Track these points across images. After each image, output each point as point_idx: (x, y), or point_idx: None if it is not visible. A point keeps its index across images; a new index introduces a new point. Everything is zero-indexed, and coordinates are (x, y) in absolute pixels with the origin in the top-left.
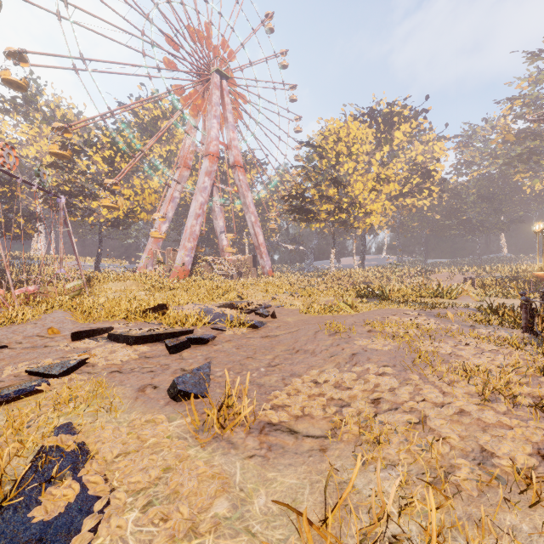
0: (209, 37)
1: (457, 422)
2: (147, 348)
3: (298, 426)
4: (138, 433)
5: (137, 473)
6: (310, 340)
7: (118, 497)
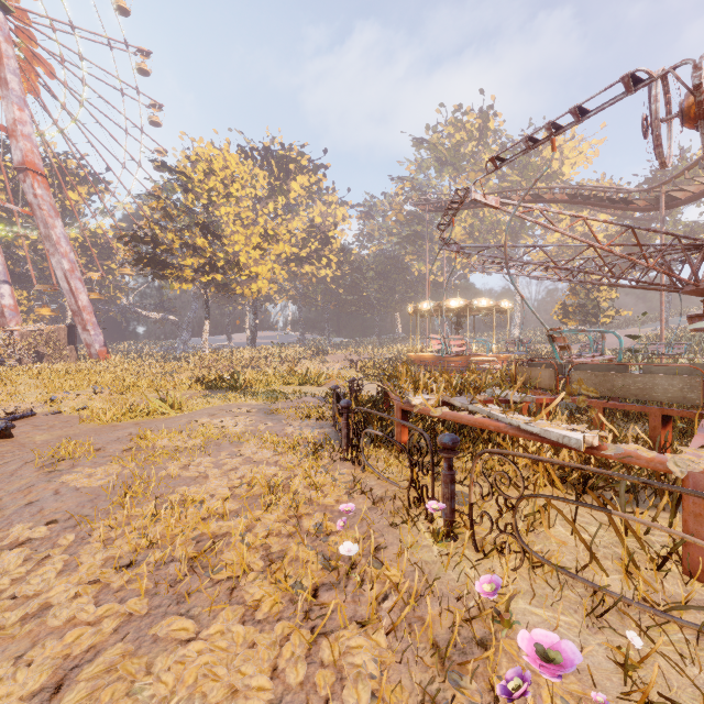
0: None
1: (9, 639)
2: None
3: None
4: None
5: None
6: None
7: None
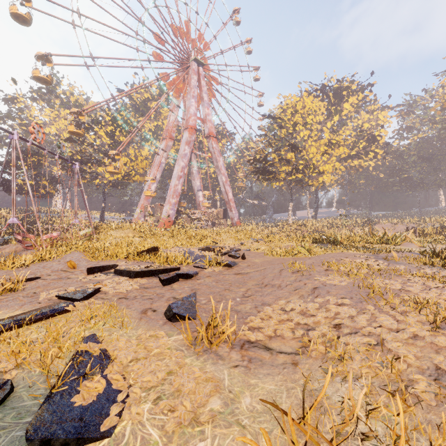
0: (188, 33)
1: (412, 345)
2: (145, 281)
3: (272, 344)
4: (145, 345)
5: (147, 375)
6: (276, 276)
7: (135, 392)
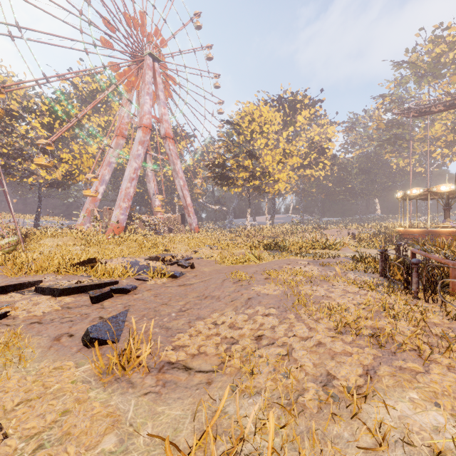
0: (143, 24)
1: (315, 352)
2: (71, 299)
3: (193, 363)
4: (43, 381)
5: (33, 419)
6: (218, 287)
7: (9, 444)
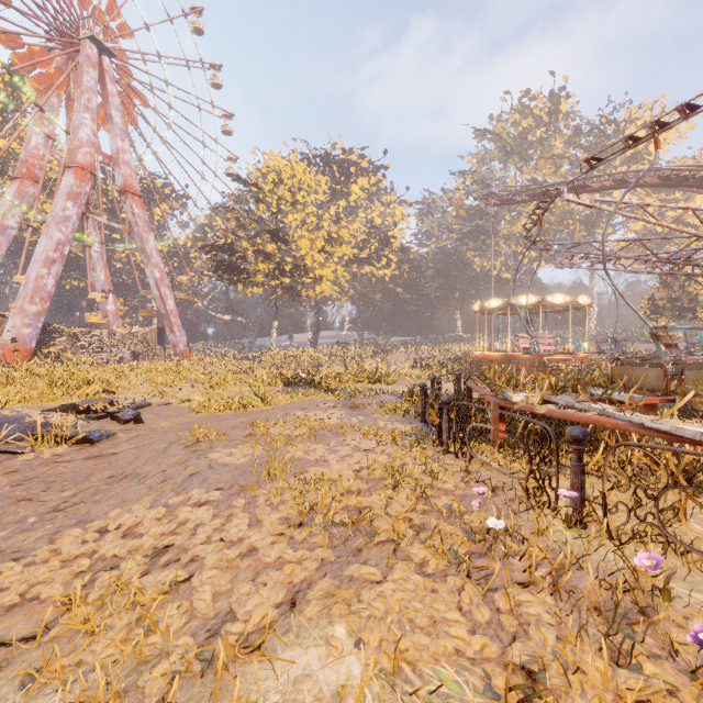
0: None
1: (235, 569)
2: None
3: None
4: None
5: None
6: (155, 457)
7: None
